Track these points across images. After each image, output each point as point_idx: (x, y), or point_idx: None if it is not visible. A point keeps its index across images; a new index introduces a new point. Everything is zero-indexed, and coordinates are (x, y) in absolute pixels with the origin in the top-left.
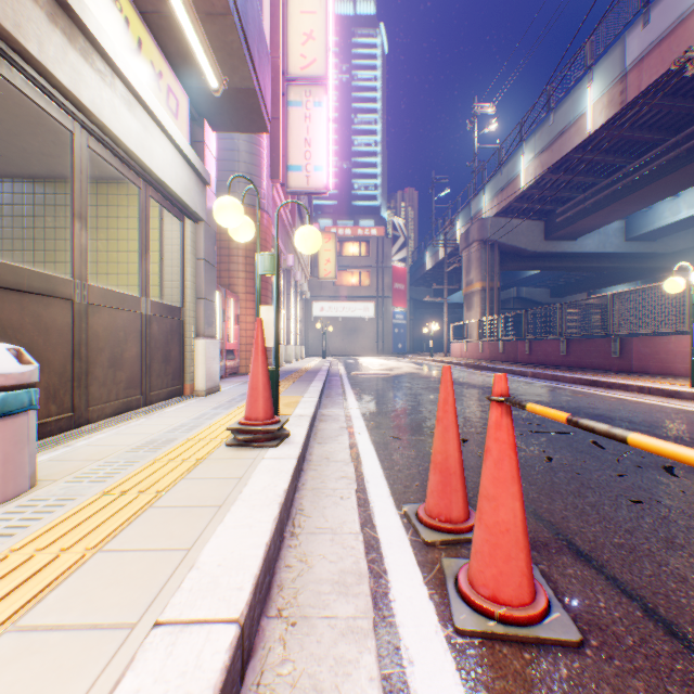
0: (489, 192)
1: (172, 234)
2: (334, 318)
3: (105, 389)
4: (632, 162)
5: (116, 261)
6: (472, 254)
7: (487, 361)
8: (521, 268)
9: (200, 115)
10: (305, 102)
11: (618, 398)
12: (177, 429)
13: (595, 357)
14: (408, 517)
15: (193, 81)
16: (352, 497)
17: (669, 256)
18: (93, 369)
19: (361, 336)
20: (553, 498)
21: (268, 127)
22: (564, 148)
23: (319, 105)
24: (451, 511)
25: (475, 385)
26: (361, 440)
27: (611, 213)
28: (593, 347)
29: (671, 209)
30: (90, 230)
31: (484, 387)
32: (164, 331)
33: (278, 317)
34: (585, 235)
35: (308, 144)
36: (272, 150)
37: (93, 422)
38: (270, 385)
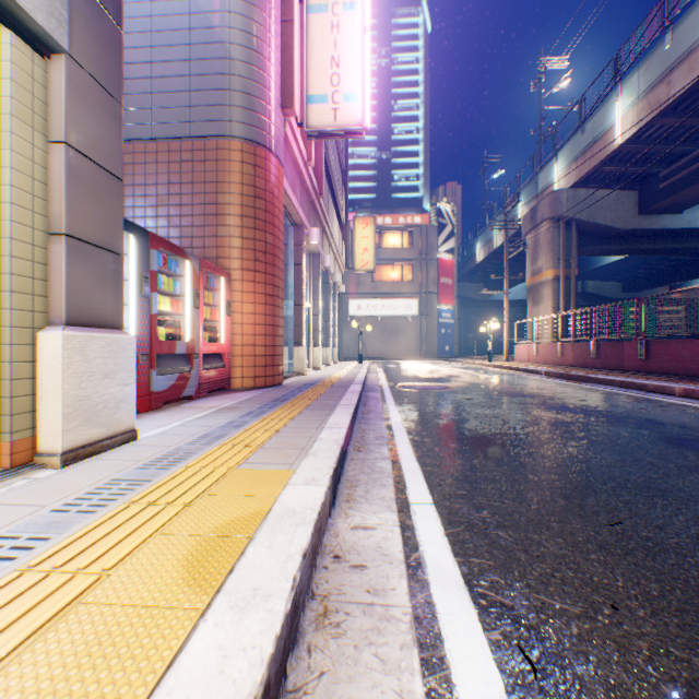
0: (564, 158)
1: None
2: (372, 317)
3: None
4: None
5: None
6: (540, 236)
7: (572, 368)
8: (603, 252)
9: None
10: (331, 5)
11: None
12: None
13: None
14: None
15: None
16: None
17: None
18: None
19: (403, 337)
20: None
21: None
22: (691, 73)
23: (351, 8)
24: None
25: (615, 415)
26: None
27: None
28: None
29: None
30: None
31: (641, 421)
32: None
33: None
34: (693, 206)
35: (335, 64)
36: (283, 66)
37: None
38: None
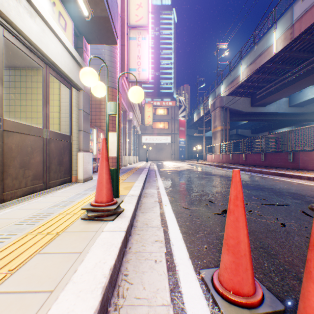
0: (224, 84)
1: (65, 96)
2: (152, 143)
3: (17, 181)
4: (294, 68)
5: (36, 111)
6: (216, 113)
7: (224, 163)
8: (239, 120)
9: (80, 34)
10: (137, 37)
11: (298, 183)
12: (57, 205)
13: (279, 161)
14: (206, 285)
15: (75, 12)
16: (163, 260)
17: (309, 114)
18: (7, 169)
19: (164, 152)
20: (304, 261)
21: (117, 41)
22: (261, 61)
23: (144, 39)
24: (243, 286)
25: (222, 175)
26: (167, 210)
27: (283, 93)
28: (278, 157)
29: (311, 91)
30: (22, 94)
31: (226, 177)
32: (58, 147)
33: (118, 139)
34: (269, 104)
35: (139, 58)
36: (121, 60)
37: (7, 201)
38: (111, 180)
